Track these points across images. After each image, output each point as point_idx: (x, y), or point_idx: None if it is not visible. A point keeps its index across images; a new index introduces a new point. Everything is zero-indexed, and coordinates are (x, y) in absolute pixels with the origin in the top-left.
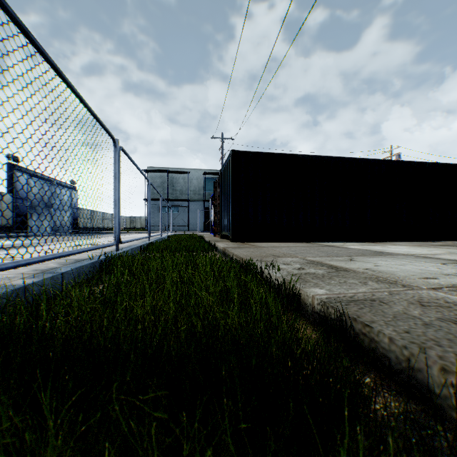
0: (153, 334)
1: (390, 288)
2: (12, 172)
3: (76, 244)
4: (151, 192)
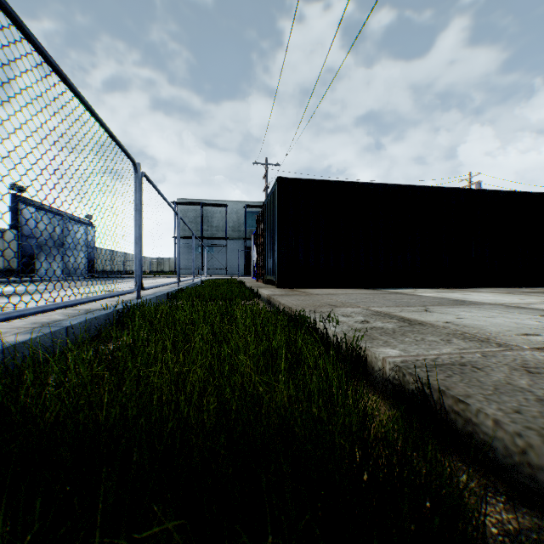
0: (172, 415)
1: (482, 347)
2: (1, 200)
3: (85, 291)
4: (181, 229)
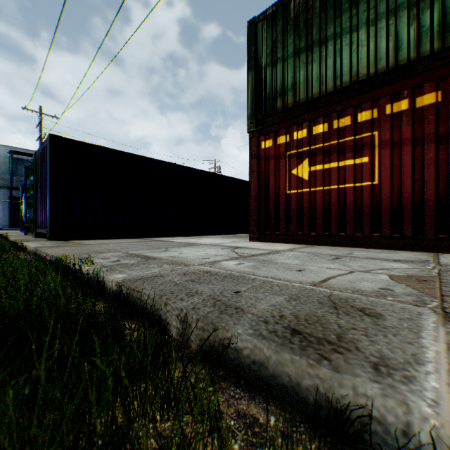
0: None
1: (175, 267)
2: None
3: None
4: None
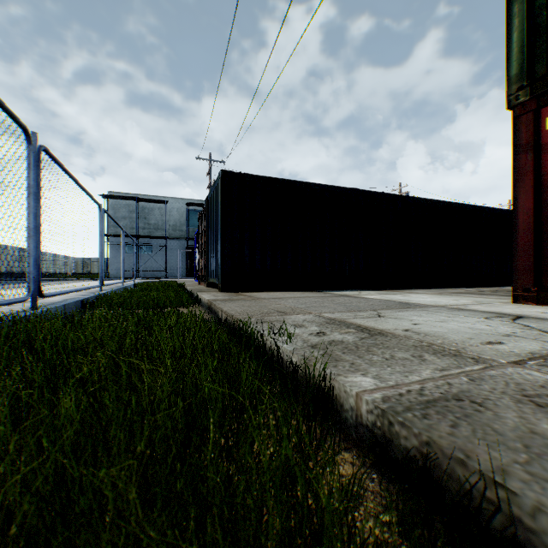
0: None
1: (461, 365)
2: None
3: None
4: (113, 225)
